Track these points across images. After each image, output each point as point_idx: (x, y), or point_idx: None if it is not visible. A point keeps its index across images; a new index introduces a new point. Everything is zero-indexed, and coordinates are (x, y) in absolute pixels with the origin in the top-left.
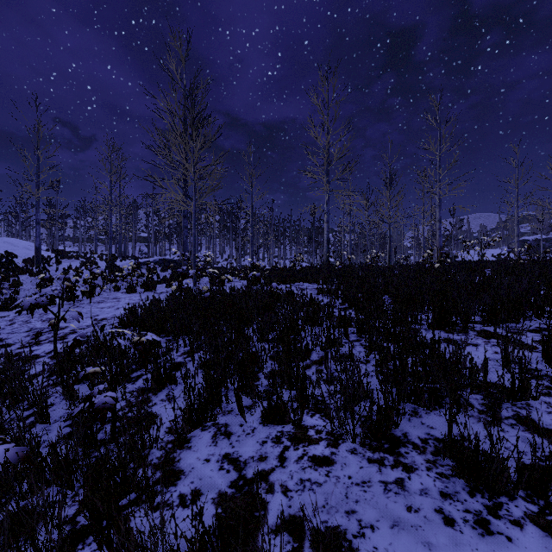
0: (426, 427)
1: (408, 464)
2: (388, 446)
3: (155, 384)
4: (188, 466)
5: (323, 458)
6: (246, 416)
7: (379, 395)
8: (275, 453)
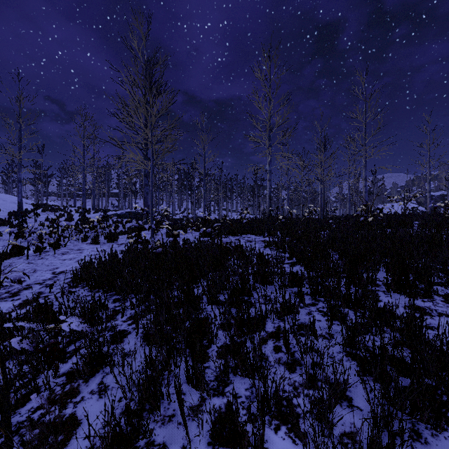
0: None
1: None
2: None
3: (87, 367)
4: None
5: None
6: (190, 427)
7: (357, 394)
8: None
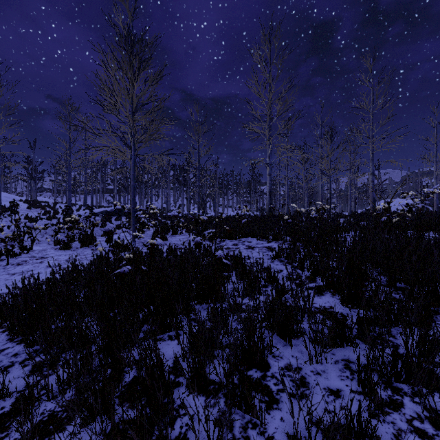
0: None
1: None
2: None
3: None
4: None
5: None
6: None
7: None
8: None
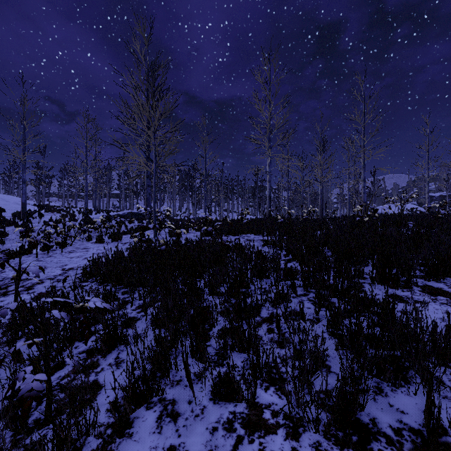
0: (396, 411)
1: None
2: (357, 439)
3: (105, 345)
4: None
5: None
6: (195, 388)
7: (335, 363)
8: (227, 447)
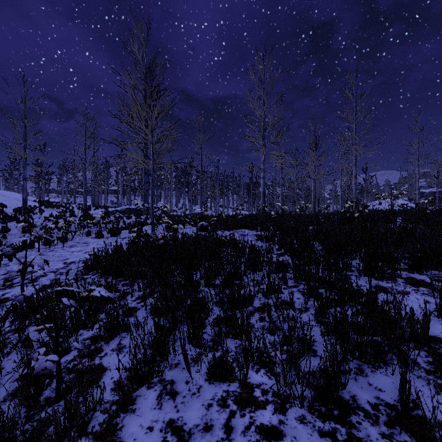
0: (374, 389)
1: (362, 439)
2: (338, 413)
3: (107, 332)
4: (130, 436)
5: (272, 429)
6: (192, 370)
7: (321, 348)
8: (221, 420)
